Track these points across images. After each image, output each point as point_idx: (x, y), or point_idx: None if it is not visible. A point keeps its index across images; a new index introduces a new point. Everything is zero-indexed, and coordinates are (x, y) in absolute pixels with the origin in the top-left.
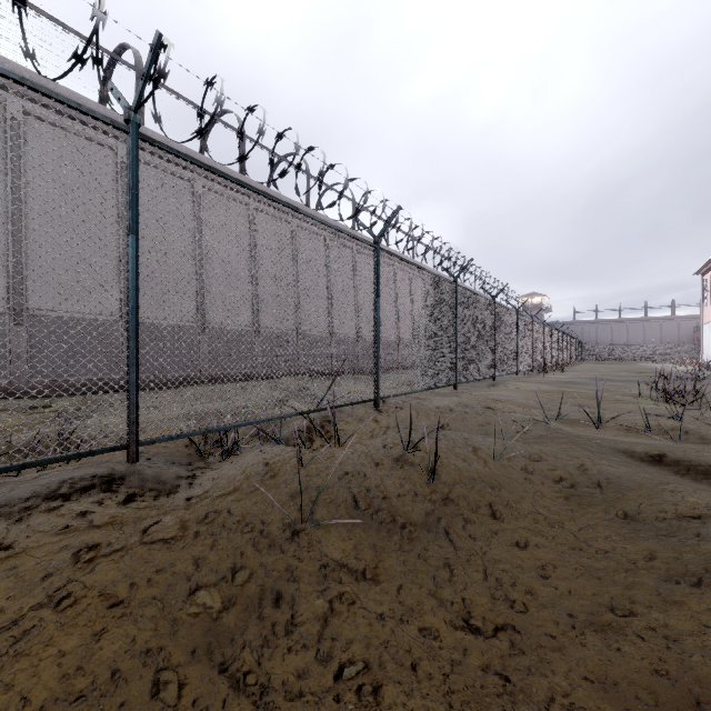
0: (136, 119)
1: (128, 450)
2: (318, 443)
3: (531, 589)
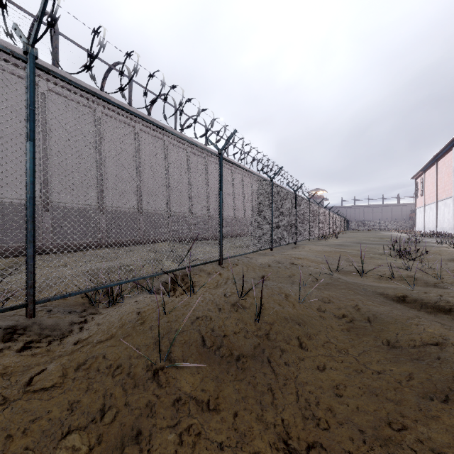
0: (33, 52)
1: (26, 308)
2: (179, 292)
3: (330, 407)
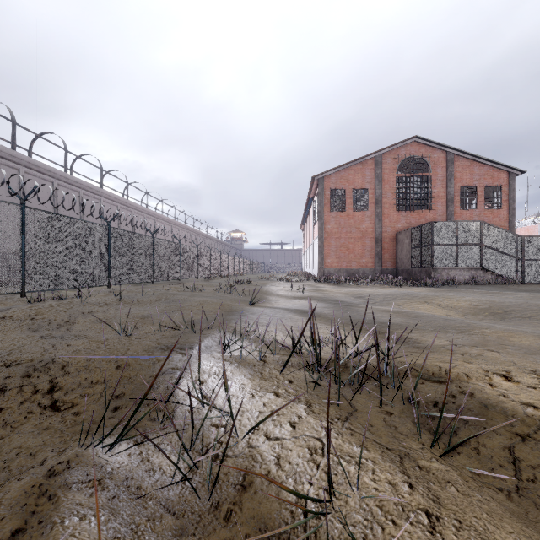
0: (25, 203)
1: (22, 294)
2: None
3: None
